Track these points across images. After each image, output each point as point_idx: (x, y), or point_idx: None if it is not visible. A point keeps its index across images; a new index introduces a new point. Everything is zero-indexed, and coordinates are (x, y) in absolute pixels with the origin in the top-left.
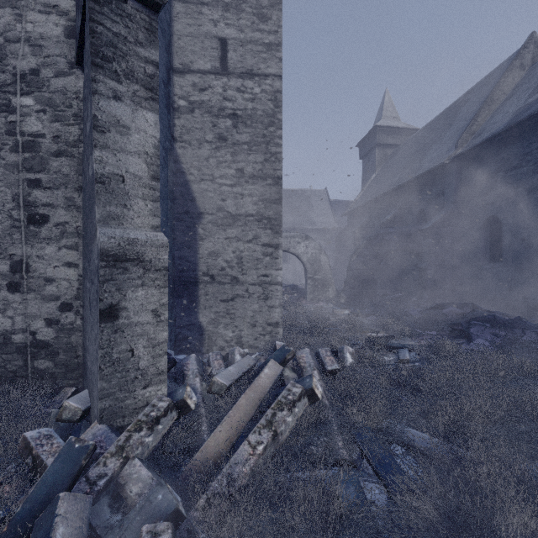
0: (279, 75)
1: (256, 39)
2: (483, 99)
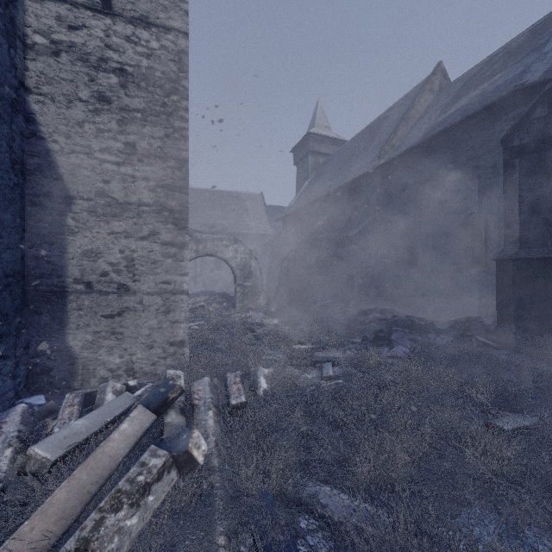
0: (185, 31)
1: None
2: (402, 116)
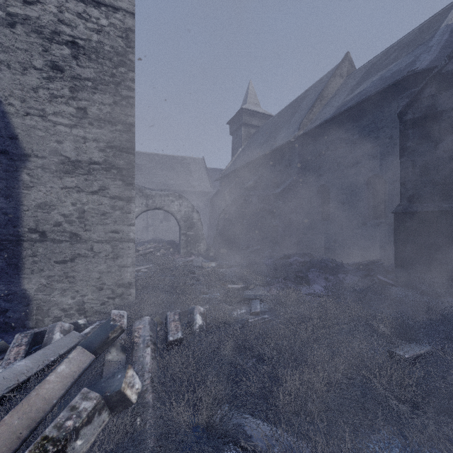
0: (131, 12)
1: None
2: (317, 95)
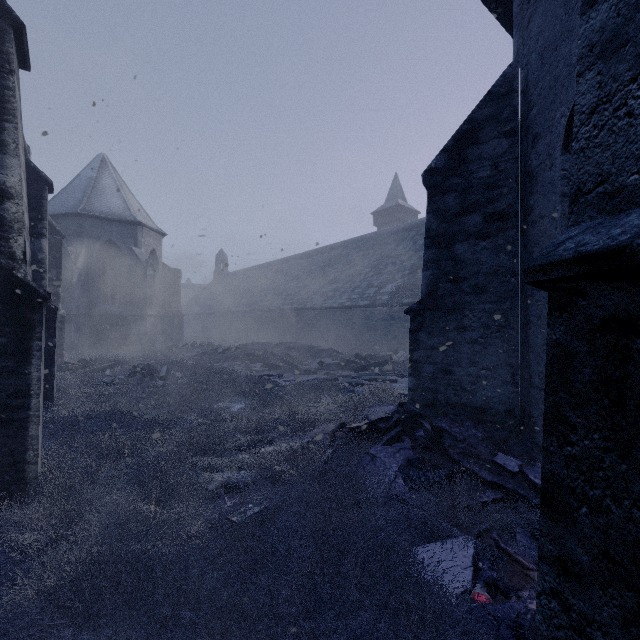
0: None
1: None
2: None
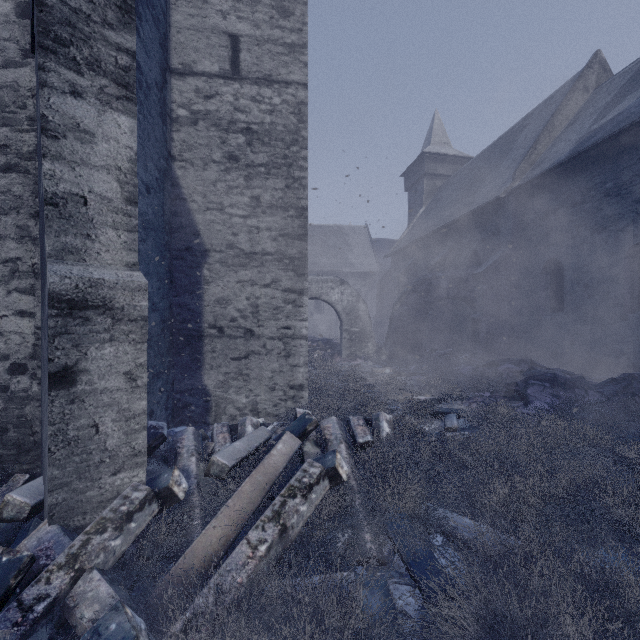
0: (304, 83)
1: (276, 37)
2: (543, 125)
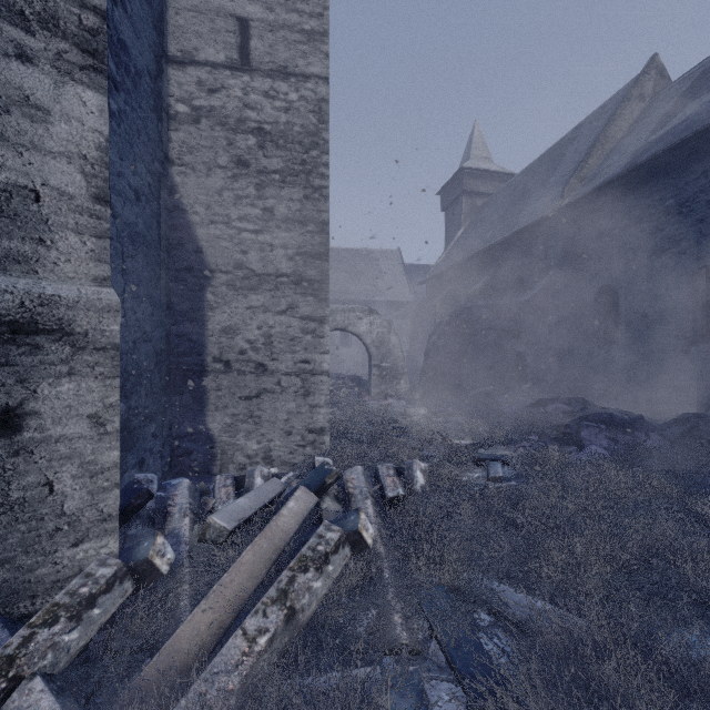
0: (325, 77)
1: (292, 23)
2: (595, 136)
